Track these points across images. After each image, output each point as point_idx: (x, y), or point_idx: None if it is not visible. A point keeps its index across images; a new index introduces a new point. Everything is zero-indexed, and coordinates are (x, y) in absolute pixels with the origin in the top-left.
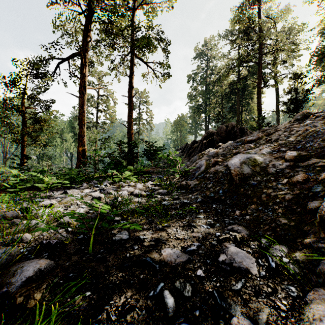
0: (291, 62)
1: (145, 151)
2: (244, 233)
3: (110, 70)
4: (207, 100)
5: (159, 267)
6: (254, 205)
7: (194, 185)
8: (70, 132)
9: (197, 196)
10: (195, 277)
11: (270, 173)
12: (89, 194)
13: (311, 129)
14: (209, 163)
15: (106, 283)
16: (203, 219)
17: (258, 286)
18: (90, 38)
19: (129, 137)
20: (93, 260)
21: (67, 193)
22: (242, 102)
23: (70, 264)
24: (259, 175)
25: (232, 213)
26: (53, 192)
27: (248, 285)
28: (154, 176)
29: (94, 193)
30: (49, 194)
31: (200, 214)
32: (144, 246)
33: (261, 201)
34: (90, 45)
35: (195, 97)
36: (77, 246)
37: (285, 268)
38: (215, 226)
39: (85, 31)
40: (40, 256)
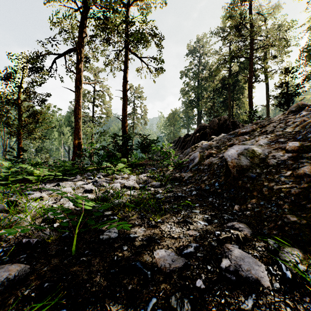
0: (282, 57)
1: (139, 143)
2: (247, 232)
3: (105, 65)
4: (200, 95)
5: (151, 274)
6: (254, 199)
7: (188, 177)
8: (68, 126)
9: (192, 188)
10: (194, 288)
11: (270, 165)
12: (81, 187)
13: (309, 119)
14: (203, 155)
15: (87, 296)
16: (199, 214)
17: (273, 304)
18: (86, 34)
19: (124, 130)
20: (75, 264)
21: (59, 185)
22: (233, 97)
23: (48, 270)
24: (258, 167)
25: (230, 207)
26: (45, 184)
27: (261, 302)
28: (147, 169)
29: (87, 186)
30: (41, 186)
31: (196, 208)
32: (134, 246)
33: (263, 195)
34: (86, 41)
35: (187, 92)
36: (60, 246)
37: (303, 279)
38: (213, 223)
39: (80, 27)
40: (16, 258)
